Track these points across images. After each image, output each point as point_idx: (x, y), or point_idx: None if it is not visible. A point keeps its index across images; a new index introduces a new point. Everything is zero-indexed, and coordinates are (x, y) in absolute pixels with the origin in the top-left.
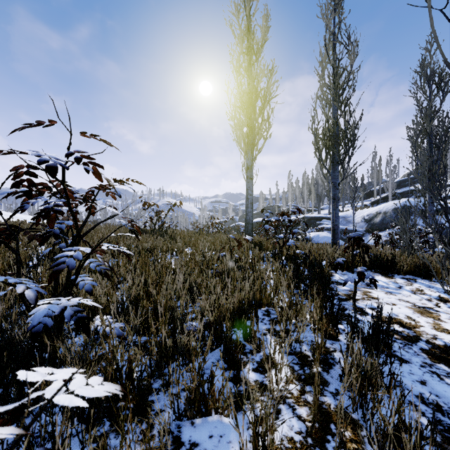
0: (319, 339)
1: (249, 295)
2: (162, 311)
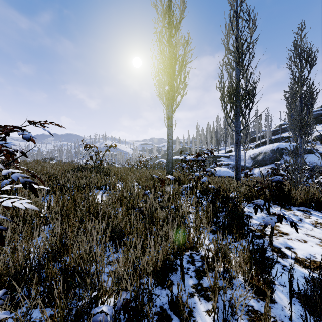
0: (253, 301)
1: (174, 245)
2: (62, 294)
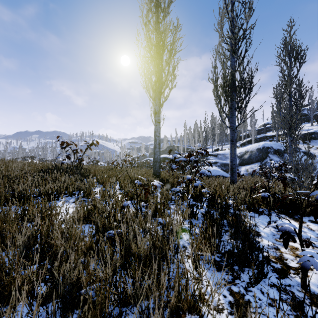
0: None
1: None
2: None
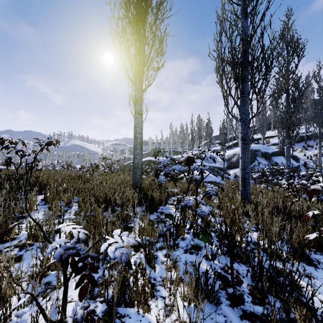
0: None
1: None
2: None
